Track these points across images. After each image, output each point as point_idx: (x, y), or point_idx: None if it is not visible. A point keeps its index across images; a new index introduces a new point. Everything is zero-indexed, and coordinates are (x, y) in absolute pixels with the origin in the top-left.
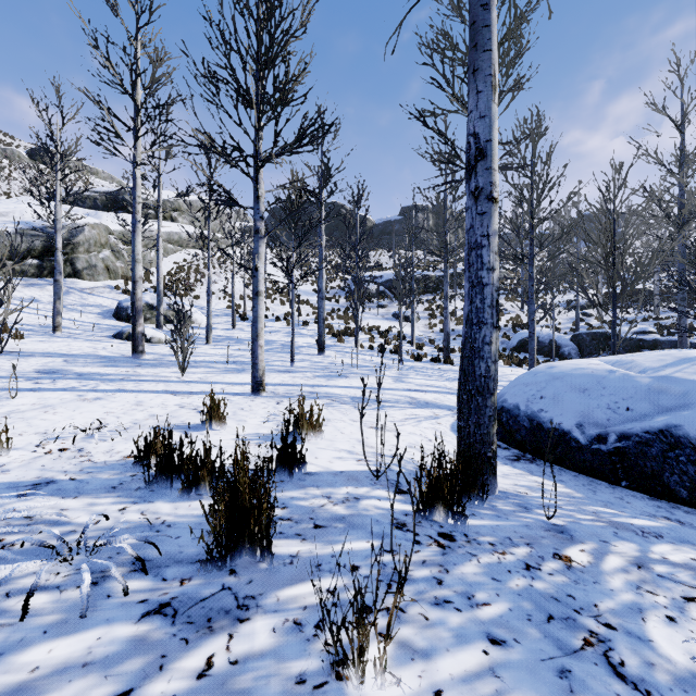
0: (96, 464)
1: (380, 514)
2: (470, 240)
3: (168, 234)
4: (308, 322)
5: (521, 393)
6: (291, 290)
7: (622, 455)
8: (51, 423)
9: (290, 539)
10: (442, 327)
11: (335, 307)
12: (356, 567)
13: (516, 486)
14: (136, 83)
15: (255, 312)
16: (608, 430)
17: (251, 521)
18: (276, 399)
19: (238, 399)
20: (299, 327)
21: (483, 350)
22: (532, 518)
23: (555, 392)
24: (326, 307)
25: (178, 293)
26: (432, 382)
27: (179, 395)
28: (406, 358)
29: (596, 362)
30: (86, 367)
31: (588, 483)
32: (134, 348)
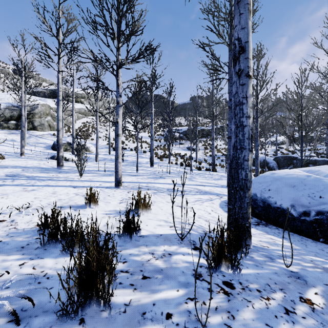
0: (17, 231)
1: (184, 267)
2: (235, 100)
3: (79, 109)
4: (146, 151)
5: (257, 187)
6: (137, 135)
7: (319, 223)
8: (2, 204)
9: (126, 289)
10: (210, 154)
11: (159, 144)
12: (169, 314)
13: (260, 242)
14: (59, 31)
15: (116, 145)
16: (310, 209)
17: (98, 280)
18: (127, 190)
19: (107, 190)
20: (141, 154)
21: (243, 164)
22: (277, 266)
23: (276, 187)
24: (155, 144)
25: (83, 137)
26: (207, 180)
27: (77, 188)
28: (193, 168)
29: (298, 171)
30: (32, 173)
31: (301, 239)
32: (58, 163)
